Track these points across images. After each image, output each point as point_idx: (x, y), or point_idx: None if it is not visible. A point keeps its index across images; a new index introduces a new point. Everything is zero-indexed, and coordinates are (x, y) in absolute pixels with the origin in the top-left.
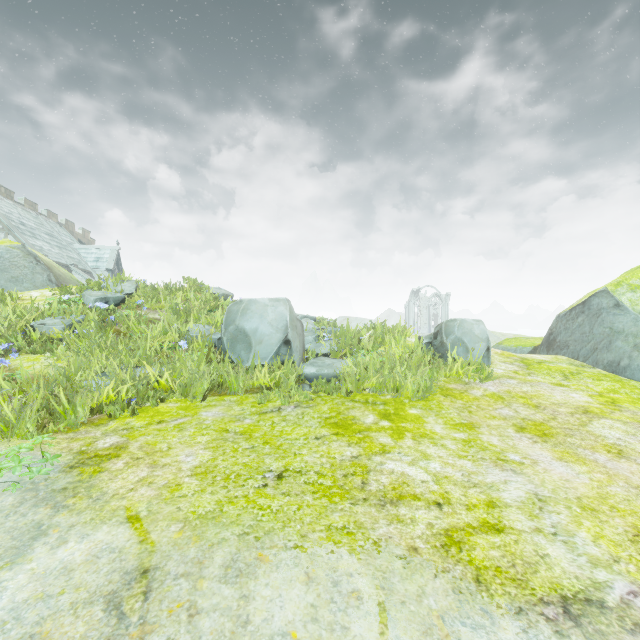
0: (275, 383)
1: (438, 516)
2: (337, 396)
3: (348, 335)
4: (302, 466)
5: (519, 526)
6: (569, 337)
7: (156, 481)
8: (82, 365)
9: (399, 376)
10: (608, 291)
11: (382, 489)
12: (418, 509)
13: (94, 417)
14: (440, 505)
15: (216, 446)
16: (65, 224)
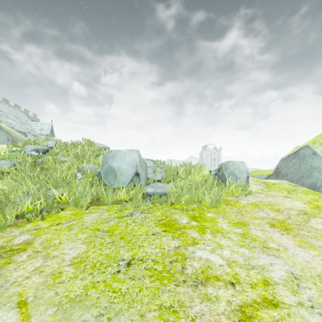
0: (130, 198)
1: (233, 294)
2: (165, 205)
3: (171, 169)
4: (143, 255)
5: (287, 301)
6: (288, 170)
7: (45, 270)
8: (15, 188)
9: (201, 194)
10: (309, 146)
11: (195, 272)
12: (219, 288)
13: (18, 221)
14: (233, 284)
15: (90, 241)
16: (24, 111)
